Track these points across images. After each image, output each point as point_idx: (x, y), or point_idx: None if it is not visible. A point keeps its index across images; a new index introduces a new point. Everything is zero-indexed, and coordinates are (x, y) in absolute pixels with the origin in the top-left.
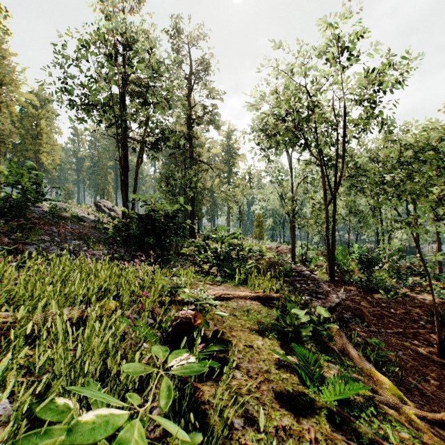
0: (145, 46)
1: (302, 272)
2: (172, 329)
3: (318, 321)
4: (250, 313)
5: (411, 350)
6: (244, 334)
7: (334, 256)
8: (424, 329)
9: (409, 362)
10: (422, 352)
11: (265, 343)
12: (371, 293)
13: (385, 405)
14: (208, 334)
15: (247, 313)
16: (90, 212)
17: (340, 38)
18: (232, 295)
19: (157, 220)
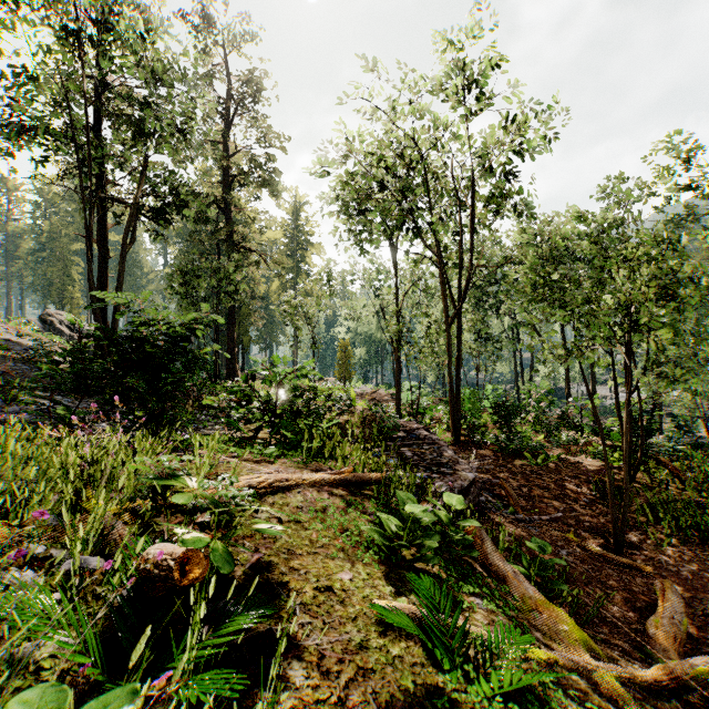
0: (137, 24)
1: (414, 432)
2: (139, 587)
3: (448, 519)
4: (328, 515)
5: (577, 545)
6: (315, 561)
7: (459, 403)
8: (589, 509)
9: (577, 567)
10: (591, 546)
11: (357, 576)
12: (513, 459)
13: (571, 671)
14: (239, 573)
15: (323, 514)
16: (26, 332)
17: (469, 63)
18: (295, 481)
19: (151, 342)
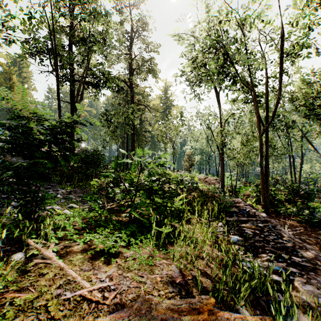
0: None
1: (243, 208)
2: None
3: None
4: None
5: None
6: None
7: (268, 187)
8: None
9: None
10: None
11: None
12: (318, 230)
13: None
14: None
15: None
16: None
17: None
18: None
19: (29, 133)
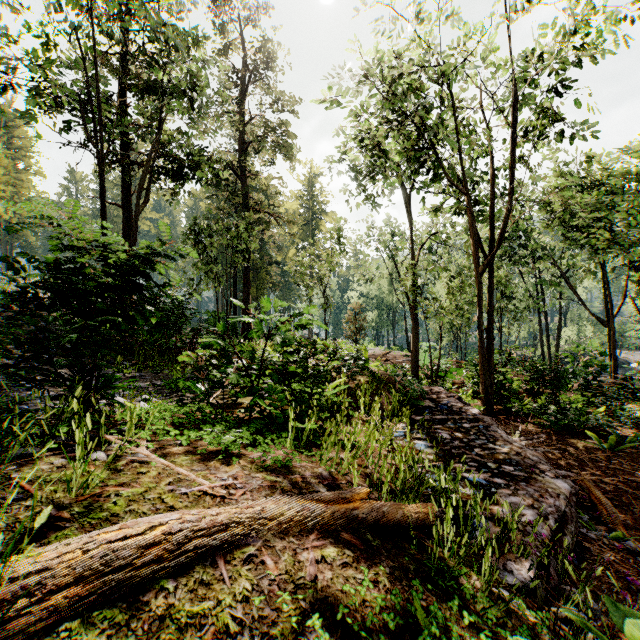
0: None
1: (443, 401)
2: None
3: None
4: None
5: None
6: None
7: (491, 367)
8: None
9: None
10: None
11: None
12: (570, 438)
13: None
14: None
15: None
16: None
17: None
18: (251, 519)
19: (83, 273)
